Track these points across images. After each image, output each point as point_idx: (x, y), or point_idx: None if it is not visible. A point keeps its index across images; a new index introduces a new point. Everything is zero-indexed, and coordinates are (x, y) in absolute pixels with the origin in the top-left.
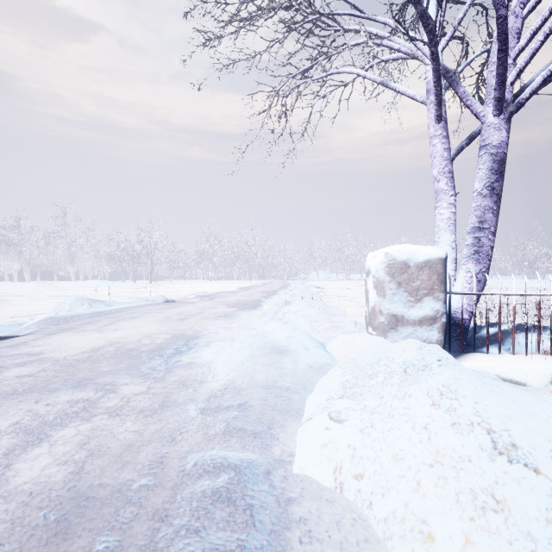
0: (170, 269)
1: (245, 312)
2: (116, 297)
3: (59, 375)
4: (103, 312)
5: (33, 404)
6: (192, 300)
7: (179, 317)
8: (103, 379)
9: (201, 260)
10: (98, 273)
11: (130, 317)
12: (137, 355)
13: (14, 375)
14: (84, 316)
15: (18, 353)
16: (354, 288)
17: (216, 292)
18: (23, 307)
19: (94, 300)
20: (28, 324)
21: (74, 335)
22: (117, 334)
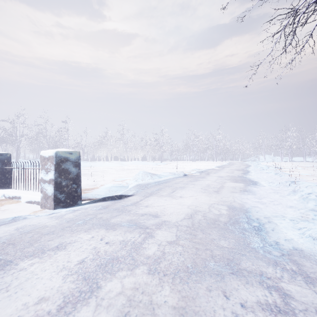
0: (170, 155)
1: (254, 188)
2: (151, 170)
3: (198, 247)
4: (159, 182)
5: (225, 299)
6: (196, 174)
7: (213, 190)
8: (244, 263)
9: (186, 149)
10: (136, 157)
11: (180, 187)
12: (226, 227)
13: (164, 240)
14: (152, 184)
15: (144, 212)
16: (306, 168)
17: (206, 169)
18: (115, 175)
19: (152, 174)
20: (129, 188)
21: (159, 198)
22: (186, 201)
